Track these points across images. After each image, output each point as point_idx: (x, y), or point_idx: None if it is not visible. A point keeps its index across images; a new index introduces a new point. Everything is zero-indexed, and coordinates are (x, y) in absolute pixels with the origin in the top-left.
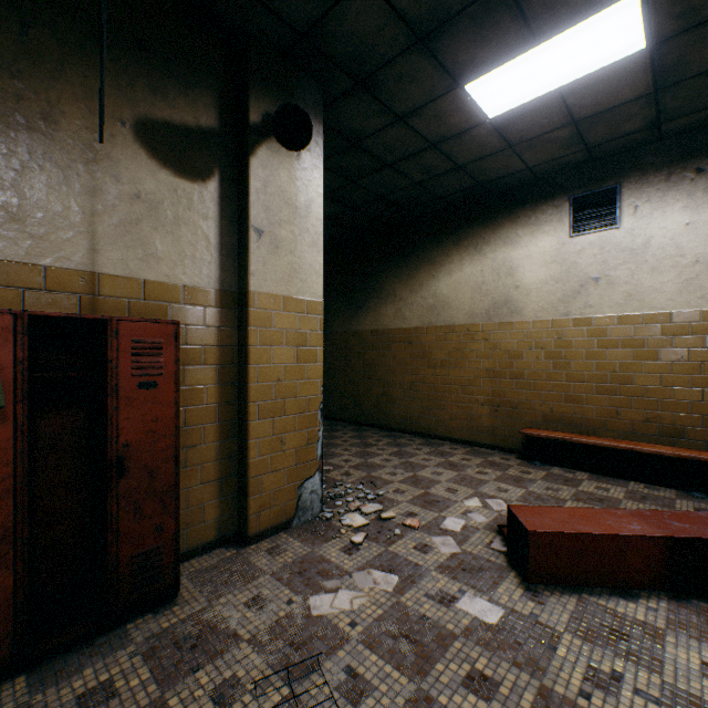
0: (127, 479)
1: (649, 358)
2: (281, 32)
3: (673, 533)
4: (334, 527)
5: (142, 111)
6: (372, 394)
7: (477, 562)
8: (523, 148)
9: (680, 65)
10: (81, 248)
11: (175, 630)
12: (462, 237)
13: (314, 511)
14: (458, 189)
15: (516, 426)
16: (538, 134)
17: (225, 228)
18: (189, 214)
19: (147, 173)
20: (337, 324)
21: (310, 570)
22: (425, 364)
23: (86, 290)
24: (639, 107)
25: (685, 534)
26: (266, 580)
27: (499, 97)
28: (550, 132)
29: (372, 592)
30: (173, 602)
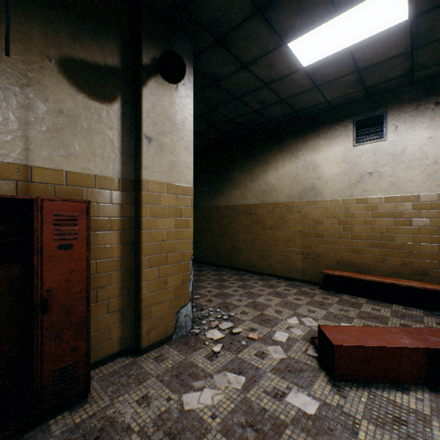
0: (49, 315)
1: (405, 225)
2: (164, 2)
3: (431, 345)
4: (201, 339)
5: (64, 51)
6: (226, 247)
7: (298, 365)
8: (324, 88)
9: (429, 32)
10: (17, 147)
11: (84, 424)
12: (284, 146)
13: (187, 328)
14: (281, 115)
15: (318, 268)
16: (334, 78)
17: (125, 136)
18: (99, 125)
19: (68, 95)
20: (203, 202)
21: (184, 373)
22: (260, 227)
23: (22, 178)
24: (401, 61)
25: (439, 346)
26: (152, 382)
27: (310, 52)
28: (342, 77)
29: (227, 390)
30: (85, 401)
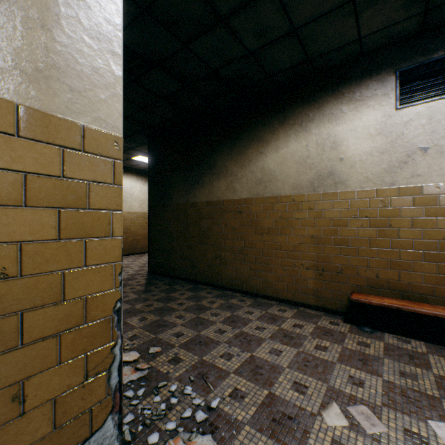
0: None
1: None
2: None
3: None
4: None
5: None
6: (206, 257)
7: None
8: (365, 3)
9: None
10: None
11: None
12: (288, 116)
13: None
14: (287, 66)
15: (340, 289)
16: None
17: None
18: None
19: None
20: (177, 197)
21: None
22: (253, 231)
23: None
24: None
25: None
26: None
27: None
28: None
29: None
30: None
